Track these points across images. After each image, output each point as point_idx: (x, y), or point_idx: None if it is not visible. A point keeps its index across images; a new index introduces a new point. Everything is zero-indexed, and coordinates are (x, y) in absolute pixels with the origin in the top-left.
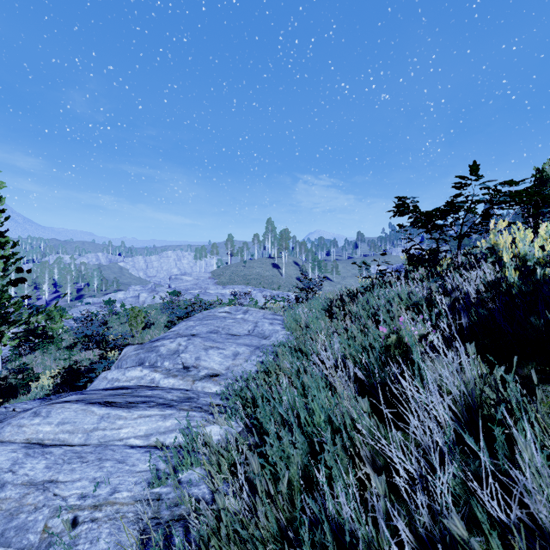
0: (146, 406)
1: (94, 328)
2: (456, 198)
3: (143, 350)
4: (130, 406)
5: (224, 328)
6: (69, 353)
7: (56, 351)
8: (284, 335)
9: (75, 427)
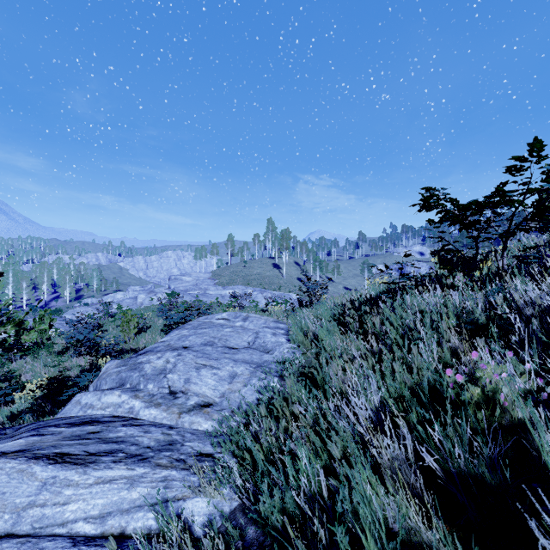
0: (111, 459)
1: (86, 333)
2: (501, 187)
3: (126, 367)
4: (88, 460)
5: (221, 339)
6: (58, 360)
7: (47, 356)
8: (289, 349)
9: (2, 502)
